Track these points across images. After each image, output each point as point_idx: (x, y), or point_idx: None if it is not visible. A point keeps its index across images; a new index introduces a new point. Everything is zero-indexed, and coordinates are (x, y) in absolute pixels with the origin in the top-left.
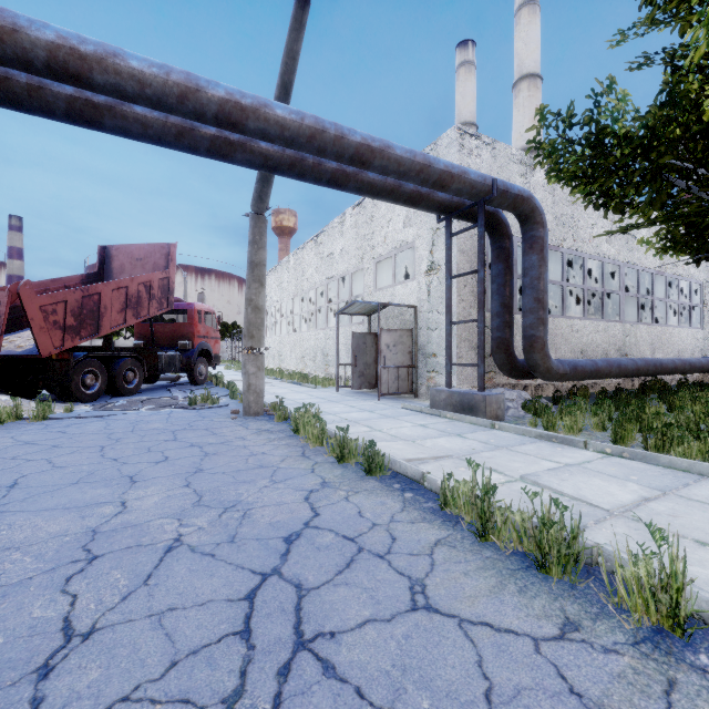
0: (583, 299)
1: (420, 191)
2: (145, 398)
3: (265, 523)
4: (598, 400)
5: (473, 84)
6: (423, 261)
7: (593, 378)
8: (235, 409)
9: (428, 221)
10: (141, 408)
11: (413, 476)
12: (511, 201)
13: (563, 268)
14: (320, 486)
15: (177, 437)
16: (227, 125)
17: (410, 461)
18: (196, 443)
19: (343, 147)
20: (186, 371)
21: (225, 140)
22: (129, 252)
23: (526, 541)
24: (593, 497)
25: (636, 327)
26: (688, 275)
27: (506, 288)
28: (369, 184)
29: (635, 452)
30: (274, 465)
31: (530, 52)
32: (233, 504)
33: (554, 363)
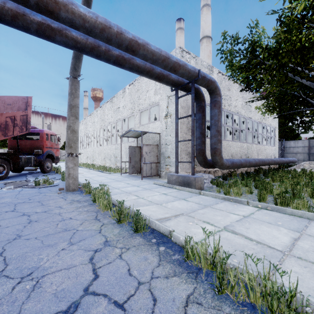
0: (232, 132)
1: (163, 73)
2: (9, 181)
3: (50, 294)
4: (244, 178)
5: (183, 38)
6: (163, 112)
7: (239, 167)
8: (61, 187)
9: (165, 92)
10: (3, 188)
11: (164, 232)
12: (206, 82)
13: (224, 118)
14: (103, 246)
15: (16, 208)
16: (46, 12)
17: (161, 219)
18: (27, 213)
19: (122, 39)
20: (39, 166)
21: (48, 26)
22: (2, 100)
23: (252, 294)
24: (269, 241)
25: (252, 145)
26: (270, 124)
27: (203, 125)
28: (137, 66)
29: (273, 207)
30: (74, 228)
31: (207, 26)
32: (30, 272)
33: (224, 161)
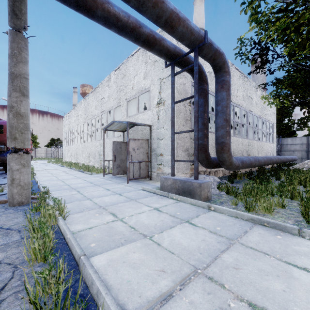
0: (233, 126)
1: (154, 35)
2: None
3: None
4: (262, 182)
5: None
6: (155, 99)
7: (248, 167)
8: (3, 199)
9: (157, 74)
10: None
11: None
12: (213, 52)
13: None
14: None
15: None
16: None
17: (149, 306)
18: None
19: None
20: (2, 165)
21: None
22: None
23: None
24: None
25: (252, 141)
26: (269, 119)
27: (205, 114)
28: (115, 16)
29: None
30: None
31: (200, 18)
32: None
33: (234, 159)
